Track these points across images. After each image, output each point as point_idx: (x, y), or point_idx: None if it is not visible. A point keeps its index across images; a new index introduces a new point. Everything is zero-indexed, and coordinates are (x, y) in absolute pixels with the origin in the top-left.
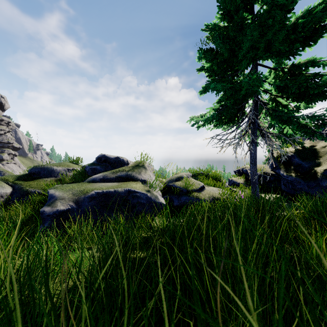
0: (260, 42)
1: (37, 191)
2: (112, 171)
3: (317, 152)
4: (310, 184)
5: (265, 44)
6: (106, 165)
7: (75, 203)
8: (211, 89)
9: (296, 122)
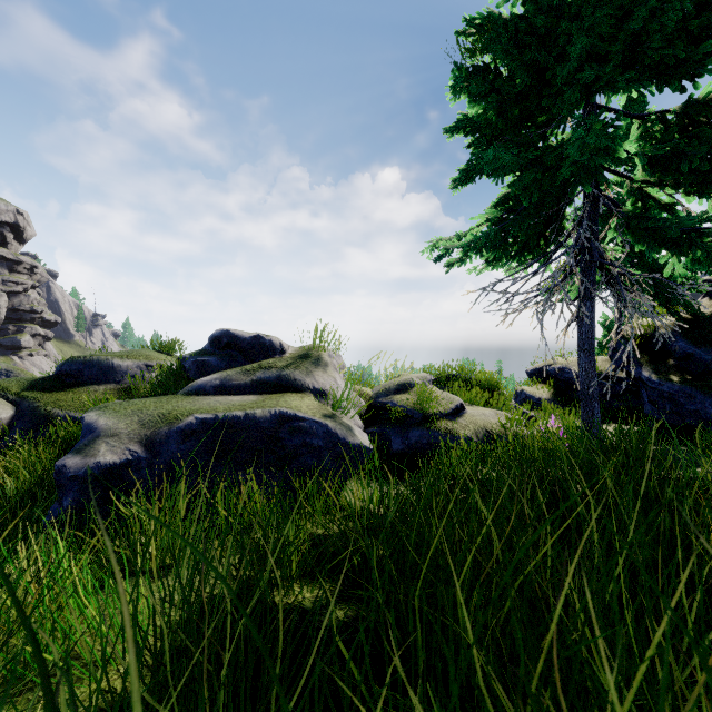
0: (614, 39)
1: (72, 416)
2: (244, 368)
3: None
4: None
5: (626, 45)
6: (232, 355)
7: (145, 445)
8: (481, 175)
9: (705, 244)
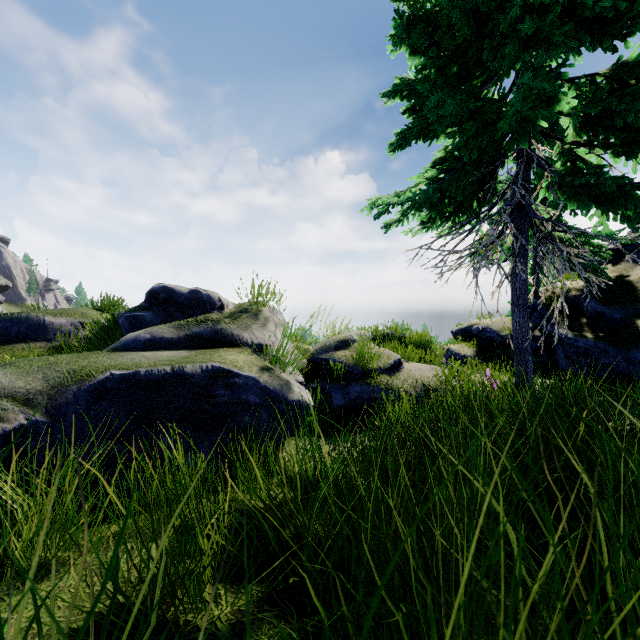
0: None
1: None
2: (178, 322)
3: (634, 288)
4: (633, 355)
5: None
6: (168, 311)
7: (46, 407)
8: (418, 137)
9: None
